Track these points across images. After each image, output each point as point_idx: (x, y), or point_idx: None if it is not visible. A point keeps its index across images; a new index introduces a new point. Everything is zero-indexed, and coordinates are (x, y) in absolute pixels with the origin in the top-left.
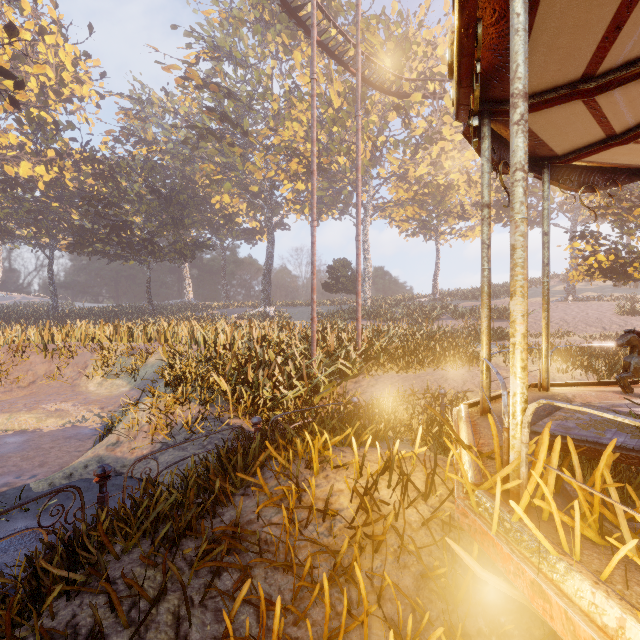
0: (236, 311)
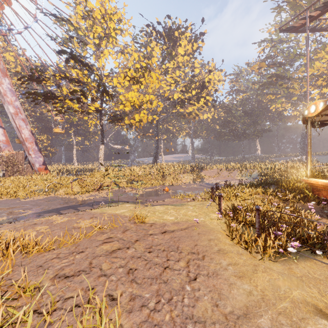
0: (284, 158)
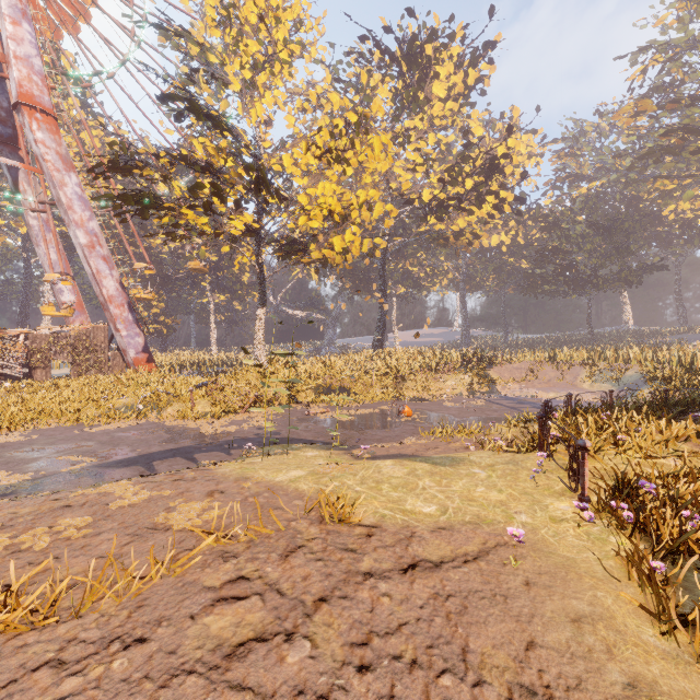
0: (699, 337)
